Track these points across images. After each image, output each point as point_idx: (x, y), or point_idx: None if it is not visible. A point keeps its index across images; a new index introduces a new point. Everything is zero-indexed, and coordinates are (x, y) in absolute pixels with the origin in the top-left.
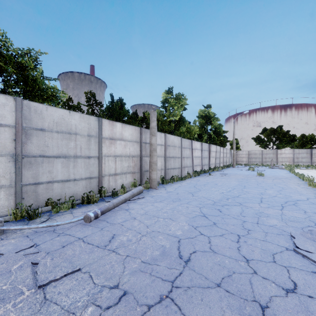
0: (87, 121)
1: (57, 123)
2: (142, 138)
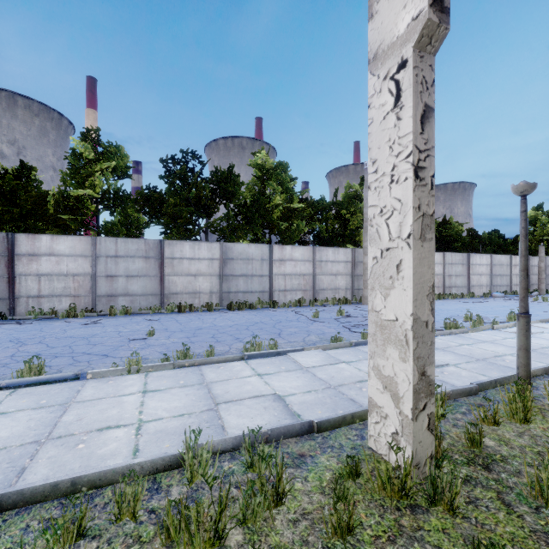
0: (506, 258)
1: (498, 261)
2: (529, 263)
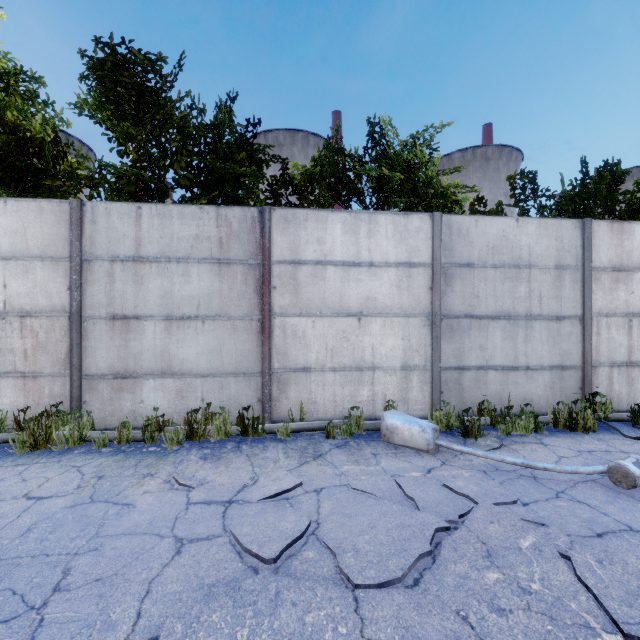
0: (553, 234)
1: (493, 249)
2: None
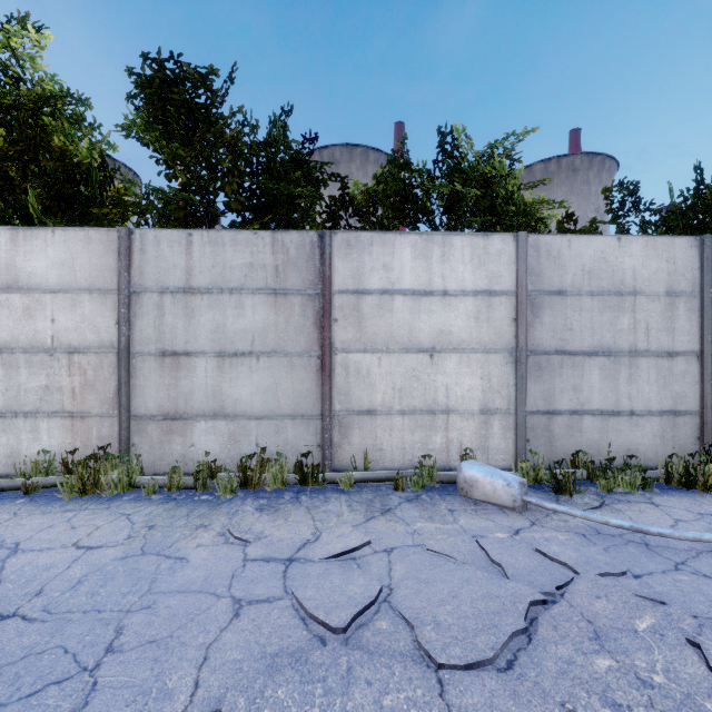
0: (663, 255)
1: (590, 273)
2: None
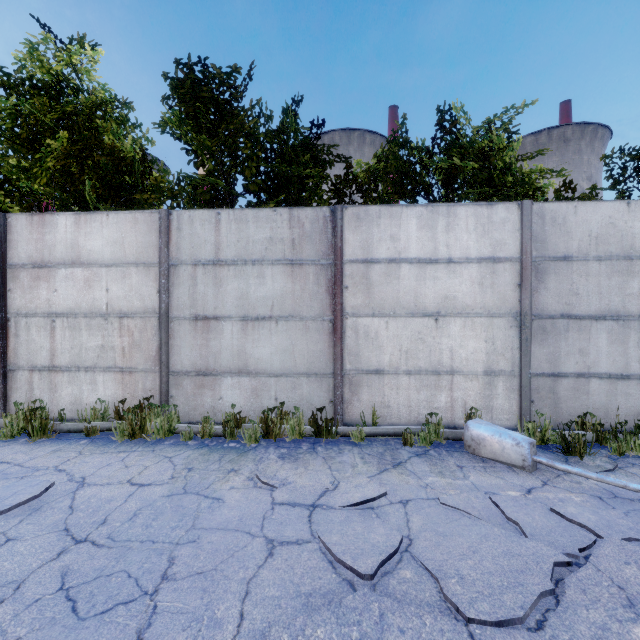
0: None
1: (597, 238)
2: None
